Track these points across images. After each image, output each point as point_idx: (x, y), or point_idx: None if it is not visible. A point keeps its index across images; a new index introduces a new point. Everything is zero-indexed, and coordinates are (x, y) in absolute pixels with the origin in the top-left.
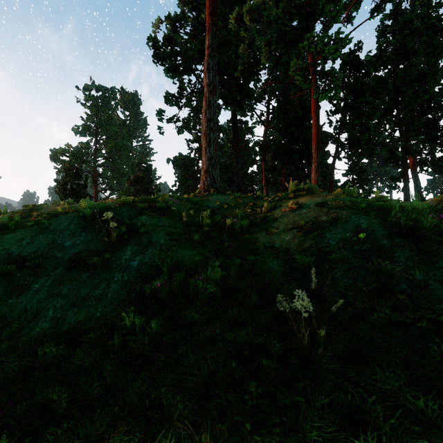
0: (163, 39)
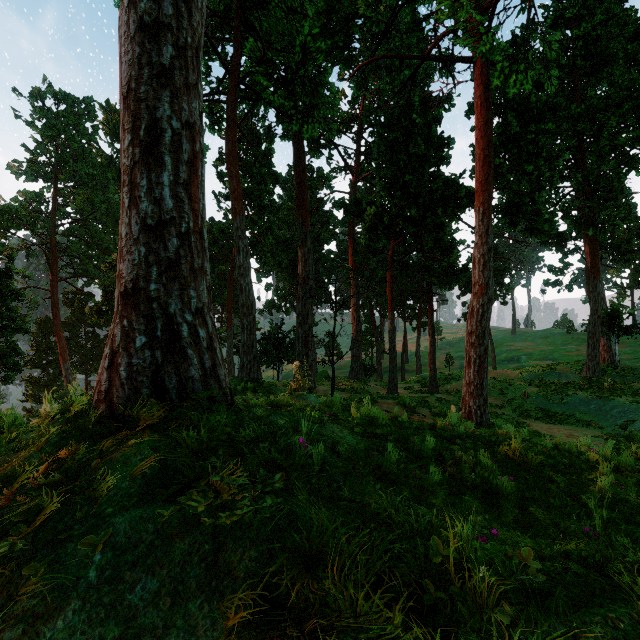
0: None
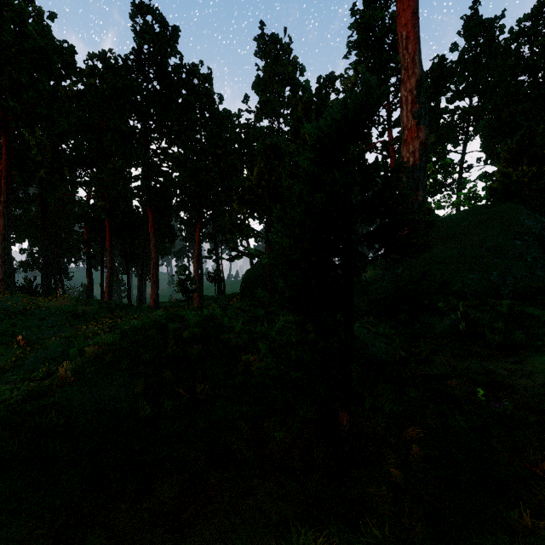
0: None
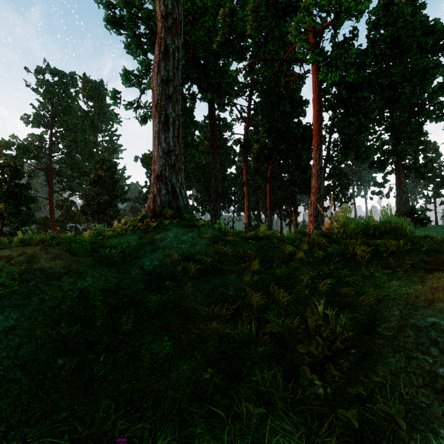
0: None
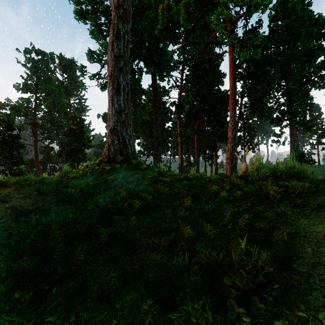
0: None
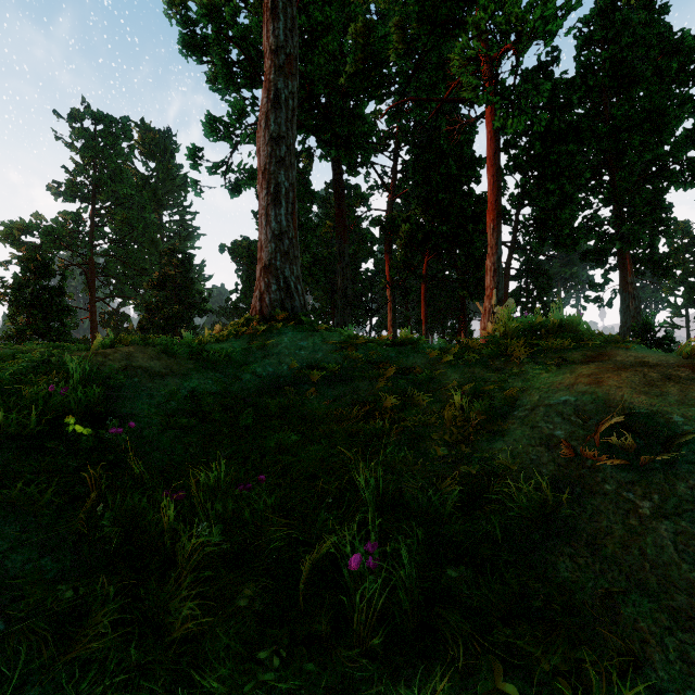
0: (196, 4)
